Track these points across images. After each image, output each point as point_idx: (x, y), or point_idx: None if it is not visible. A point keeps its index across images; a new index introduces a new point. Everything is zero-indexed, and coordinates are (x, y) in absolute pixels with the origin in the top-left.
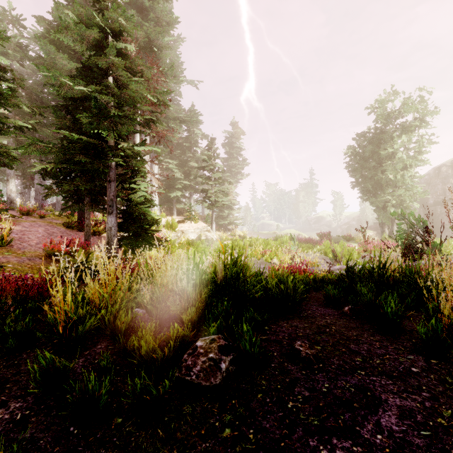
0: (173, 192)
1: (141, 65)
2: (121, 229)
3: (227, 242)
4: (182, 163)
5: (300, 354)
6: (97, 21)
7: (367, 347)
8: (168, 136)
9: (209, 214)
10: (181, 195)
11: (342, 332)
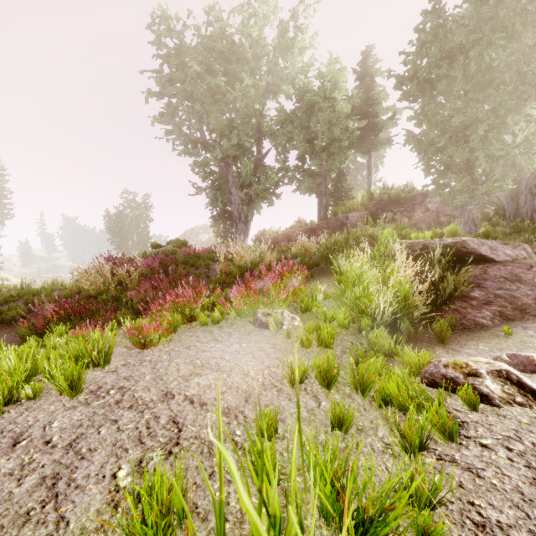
0: None
1: None
2: None
3: None
4: None
5: None
6: None
7: None
8: None
9: None
10: None
11: None
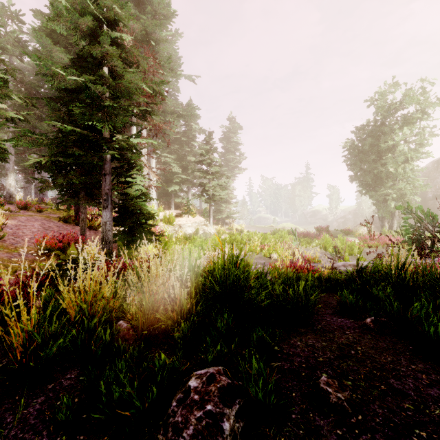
0: (170, 186)
1: (137, 55)
2: (117, 224)
3: (225, 236)
4: (180, 158)
5: (329, 398)
6: (91, 10)
7: (413, 384)
8: (165, 131)
9: (207, 208)
10: (179, 189)
11: (372, 356)
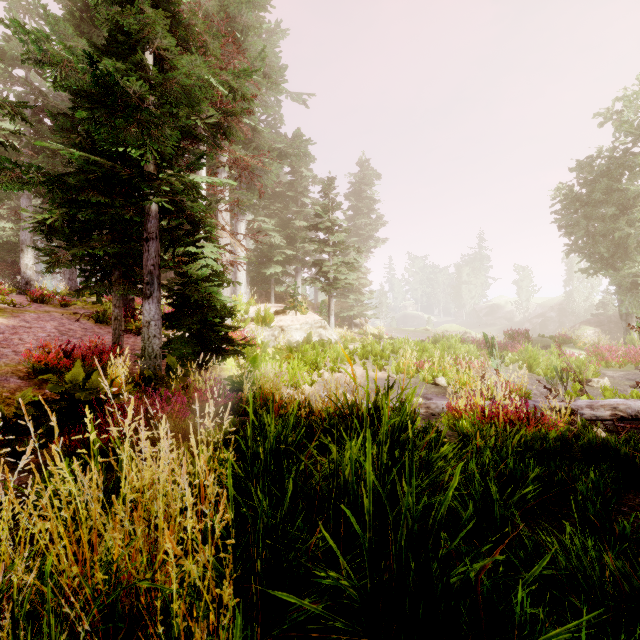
0: (269, 267)
1: (203, 32)
2: (171, 325)
3: (354, 345)
4: (283, 223)
5: None
6: None
7: None
8: (260, 180)
9: (326, 302)
10: (282, 272)
11: None
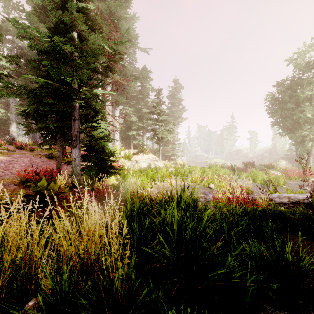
0: (130, 131)
1: (100, 22)
2: (85, 160)
3: (171, 169)
4: (137, 110)
5: None
6: None
7: None
8: (126, 89)
9: (157, 148)
10: (136, 134)
11: None
